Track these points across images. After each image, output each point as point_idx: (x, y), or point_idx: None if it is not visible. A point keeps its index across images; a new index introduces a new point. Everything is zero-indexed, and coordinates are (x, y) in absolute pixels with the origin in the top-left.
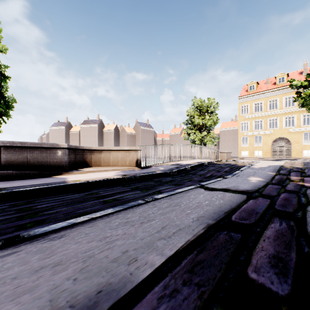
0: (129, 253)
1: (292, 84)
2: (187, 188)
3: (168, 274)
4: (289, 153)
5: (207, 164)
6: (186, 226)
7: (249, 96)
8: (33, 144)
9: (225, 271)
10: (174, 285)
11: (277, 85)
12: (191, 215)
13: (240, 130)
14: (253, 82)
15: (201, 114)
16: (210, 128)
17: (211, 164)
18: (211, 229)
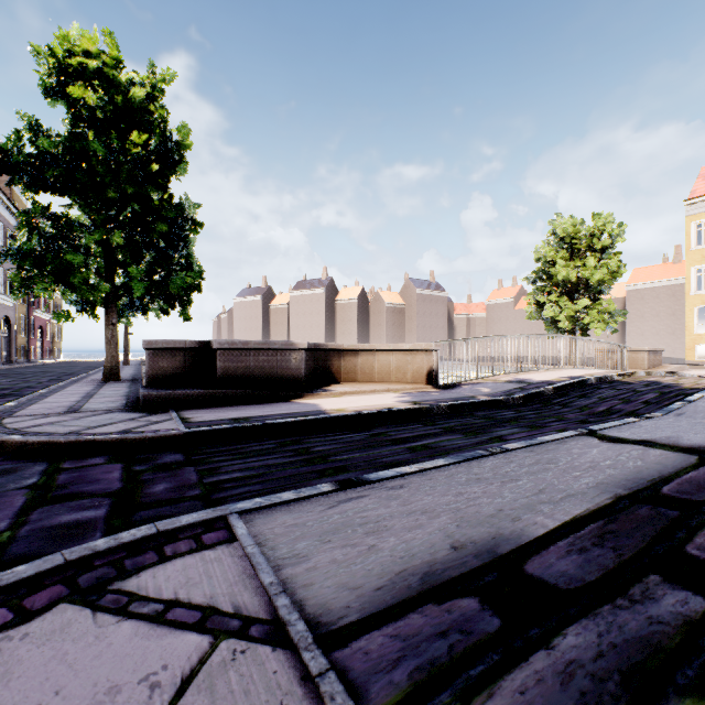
0: (505, 512)
1: None
2: (561, 434)
3: (570, 536)
4: None
5: (595, 382)
6: (578, 493)
7: None
8: (258, 344)
9: (650, 543)
10: (581, 544)
11: None
12: (581, 479)
13: (691, 288)
14: None
15: (575, 254)
16: (601, 287)
17: (607, 382)
18: (624, 501)
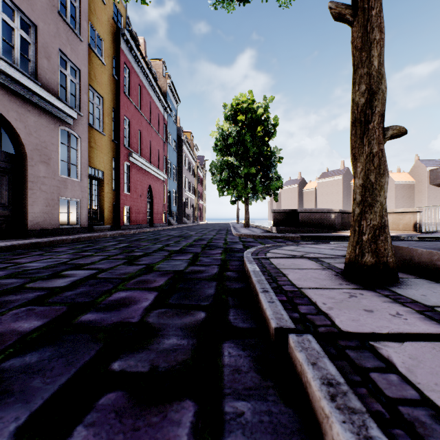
0: None
1: None
2: None
3: None
4: None
5: None
6: None
7: None
8: (316, 210)
9: None
10: None
11: None
12: None
13: None
14: None
15: None
16: None
17: None
18: None
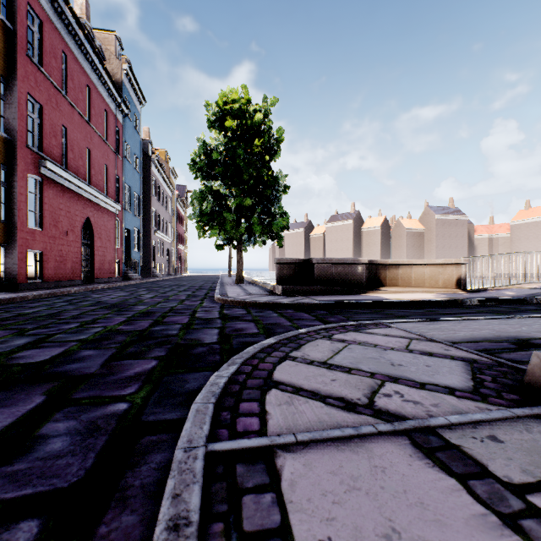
0: (522, 332)
1: None
2: None
3: None
4: None
5: None
6: None
7: None
8: (337, 260)
9: None
10: None
11: None
12: None
13: None
14: None
15: None
16: None
17: None
18: None
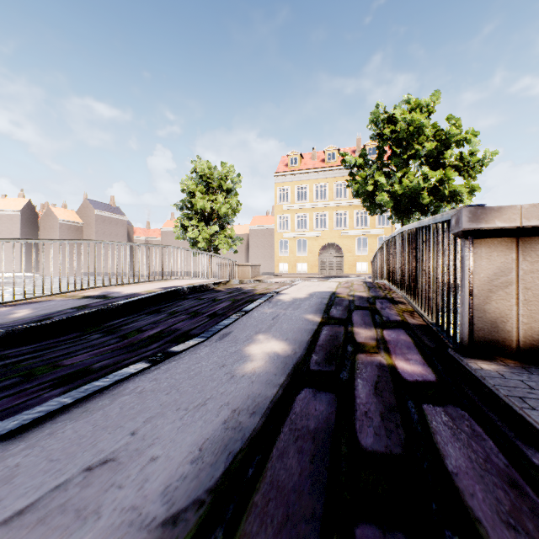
0: None
1: (345, 160)
2: None
3: None
4: (341, 267)
5: (191, 292)
6: None
7: (290, 173)
8: None
9: None
10: None
11: (326, 163)
12: None
13: (277, 228)
14: (295, 153)
15: (210, 191)
16: (228, 219)
17: (201, 291)
18: None
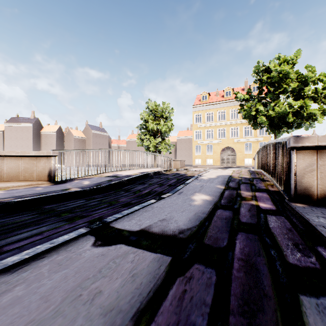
0: None
1: (237, 96)
2: (55, 241)
3: None
4: (234, 161)
5: (153, 174)
6: None
7: (202, 105)
8: None
9: None
10: None
11: (225, 97)
12: None
13: (194, 138)
14: (205, 92)
15: (156, 118)
16: (166, 134)
17: (158, 174)
18: None
